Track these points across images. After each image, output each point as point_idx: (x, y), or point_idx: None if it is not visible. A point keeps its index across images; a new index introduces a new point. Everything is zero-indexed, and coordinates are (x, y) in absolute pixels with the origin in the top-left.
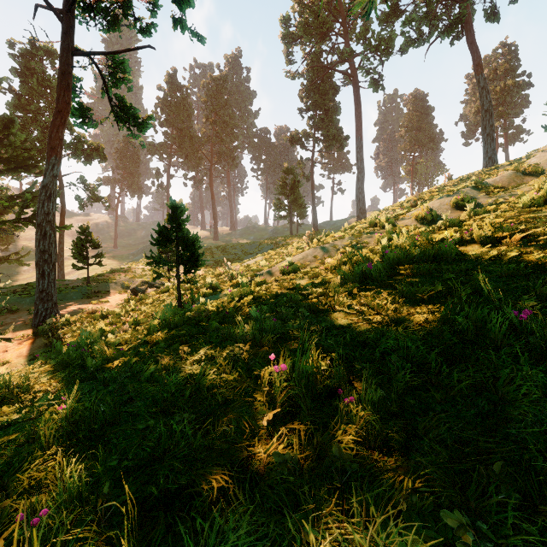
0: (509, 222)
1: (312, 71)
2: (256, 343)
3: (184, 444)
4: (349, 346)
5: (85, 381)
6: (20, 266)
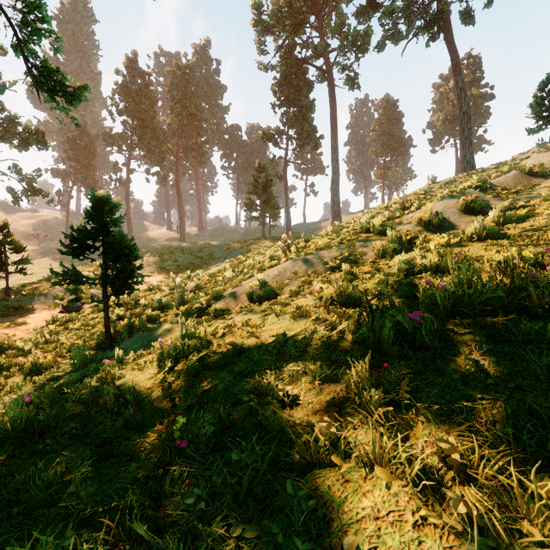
0: None
1: (285, 64)
2: None
3: None
4: None
5: None
6: None
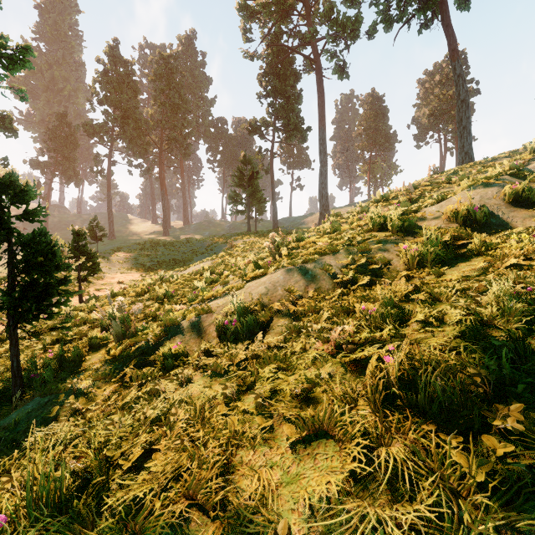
0: None
1: (272, 53)
2: None
3: None
4: None
5: None
6: None
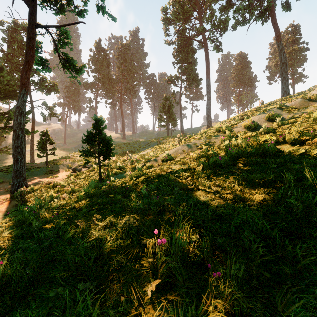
0: (307, 130)
1: (180, 40)
2: (145, 213)
3: (83, 314)
4: (210, 219)
5: (29, 239)
6: (8, 154)
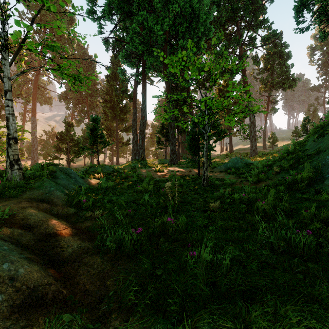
0: None
1: (324, 59)
2: None
3: None
4: None
5: None
6: None
